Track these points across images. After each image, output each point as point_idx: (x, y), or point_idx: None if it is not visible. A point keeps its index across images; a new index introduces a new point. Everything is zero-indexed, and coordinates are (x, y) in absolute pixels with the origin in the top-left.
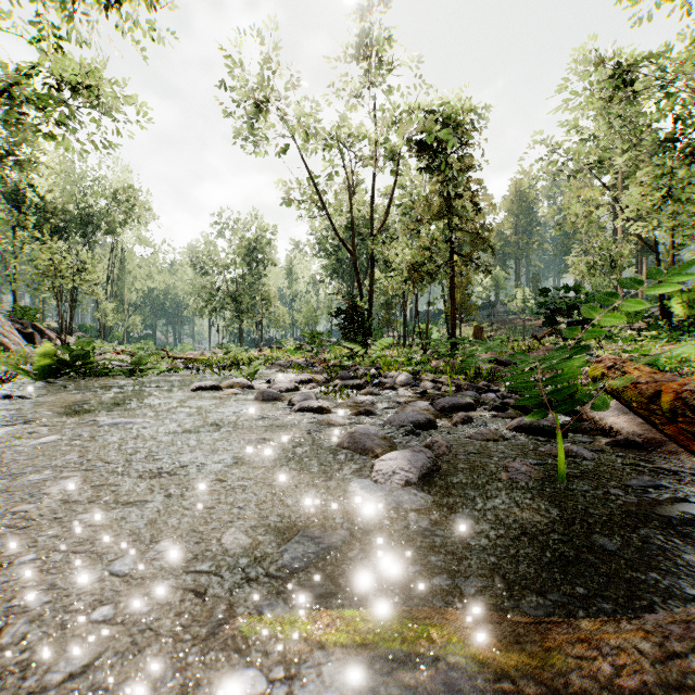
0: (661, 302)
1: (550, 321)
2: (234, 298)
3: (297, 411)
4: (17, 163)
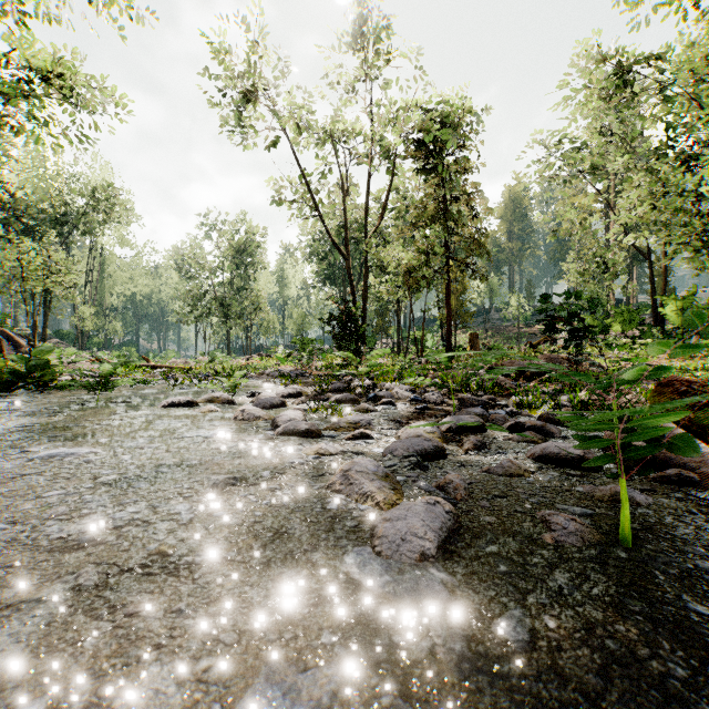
0: (654, 310)
1: (550, 329)
2: (221, 303)
3: (280, 434)
4: None
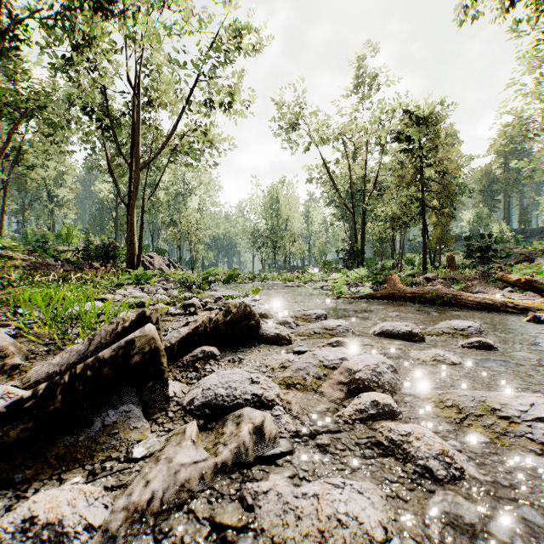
0: None
1: (469, 256)
2: (272, 239)
3: (325, 290)
4: (158, 169)
